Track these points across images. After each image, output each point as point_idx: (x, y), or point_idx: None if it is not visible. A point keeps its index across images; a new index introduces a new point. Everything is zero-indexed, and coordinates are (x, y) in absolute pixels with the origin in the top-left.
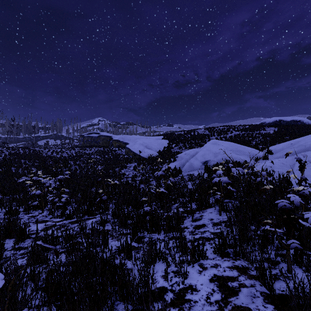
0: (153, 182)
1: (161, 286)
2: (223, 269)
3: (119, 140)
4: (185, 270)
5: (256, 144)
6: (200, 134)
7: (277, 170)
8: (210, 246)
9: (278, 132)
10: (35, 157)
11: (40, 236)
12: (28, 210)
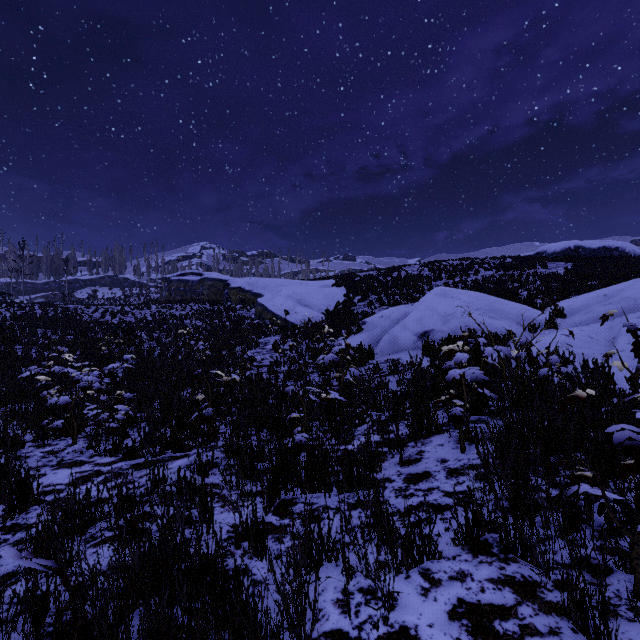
0: (314, 377)
1: (334, 629)
2: (478, 585)
3: (243, 288)
4: (389, 587)
5: (529, 296)
6: (413, 277)
7: (578, 351)
8: (444, 525)
9: (574, 272)
10: (67, 323)
11: (58, 502)
12: (43, 439)
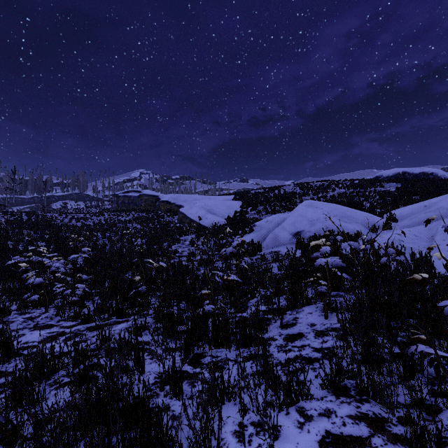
0: (219, 264)
1: None
2: (341, 420)
3: (169, 201)
4: (274, 422)
5: (371, 207)
6: (288, 193)
7: (407, 245)
8: (313, 373)
9: (402, 190)
10: (45, 226)
11: (30, 356)
12: (24, 308)
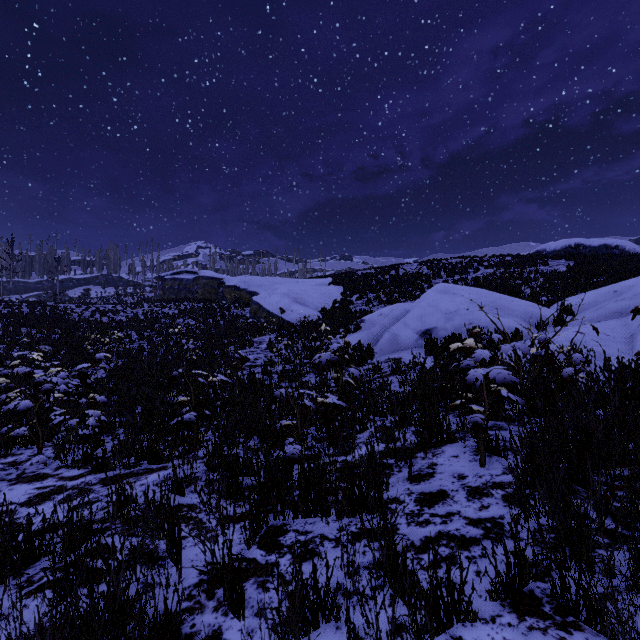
0: (310, 378)
1: None
2: None
3: (238, 286)
4: None
5: (534, 294)
6: (411, 275)
7: (595, 349)
8: (472, 566)
9: (577, 270)
10: (54, 322)
11: None
12: (6, 448)
